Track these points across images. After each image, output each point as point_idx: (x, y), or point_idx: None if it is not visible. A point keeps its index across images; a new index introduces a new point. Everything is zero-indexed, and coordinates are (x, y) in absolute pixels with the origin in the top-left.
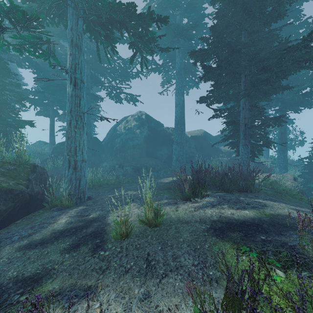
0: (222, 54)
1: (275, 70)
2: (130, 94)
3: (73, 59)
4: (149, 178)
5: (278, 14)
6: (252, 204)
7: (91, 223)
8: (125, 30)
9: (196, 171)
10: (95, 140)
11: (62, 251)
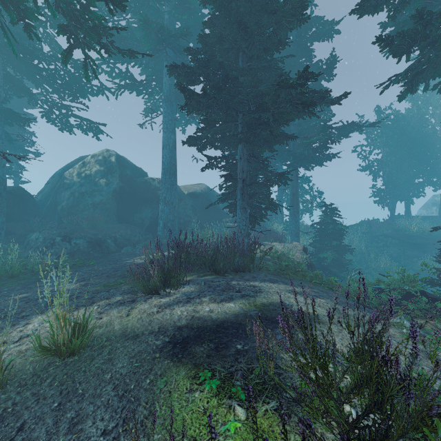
0: (215, 79)
1: (272, 111)
2: (87, 119)
3: None
4: (58, 268)
5: (279, 40)
6: (244, 291)
7: None
8: None
9: (178, 245)
10: (18, 193)
11: None
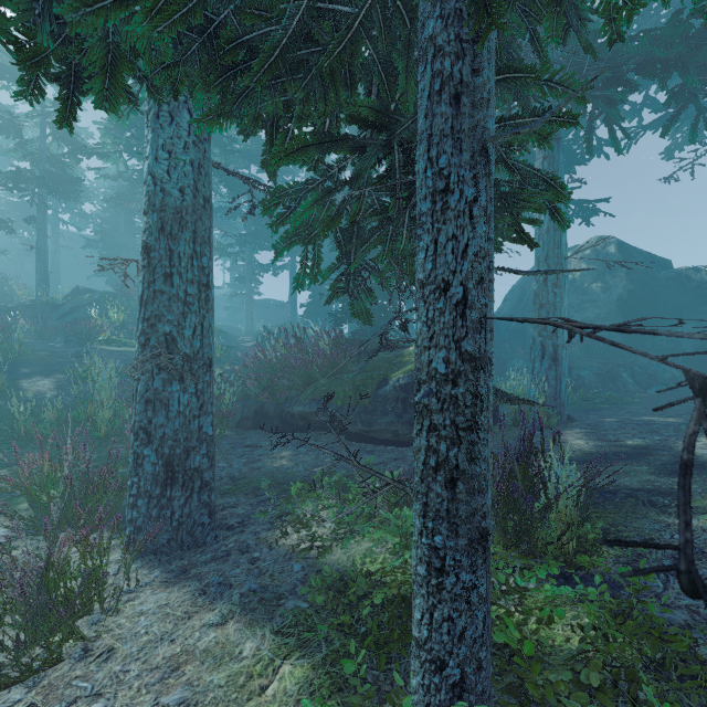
0: None
1: None
2: (579, 201)
3: (549, 165)
4: None
5: None
6: None
7: (647, 450)
8: (677, 71)
9: None
10: None
11: (651, 473)
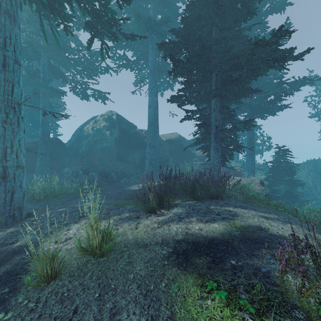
0: (193, 50)
1: (245, 68)
2: (98, 90)
3: (1, 30)
4: (93, 191)
5: (248, 12)
6: (222, 214)
7: (12, 256)
8: (76, 2)
9: (166, 177)
10: (56, 142)
11: None
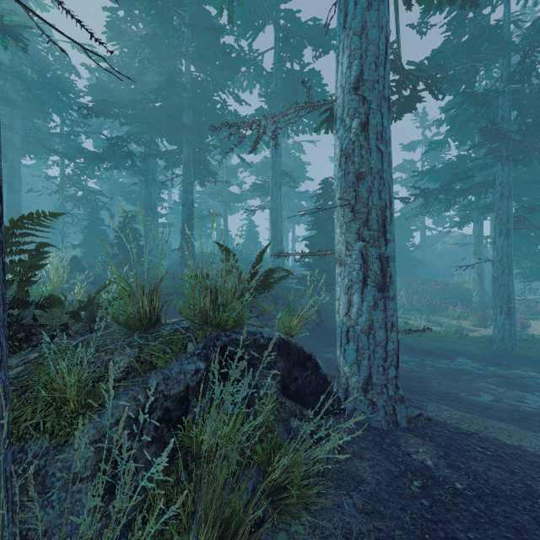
0: None
1: None
2: None
3: None
4: None
5: None
6: None
7: None
8: None
9: None
10: None
11: None
